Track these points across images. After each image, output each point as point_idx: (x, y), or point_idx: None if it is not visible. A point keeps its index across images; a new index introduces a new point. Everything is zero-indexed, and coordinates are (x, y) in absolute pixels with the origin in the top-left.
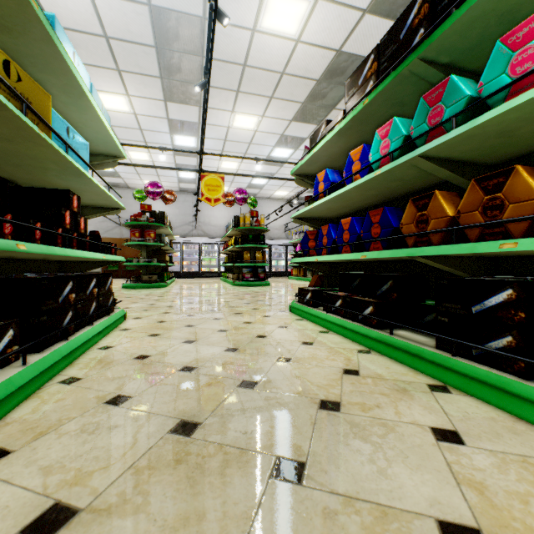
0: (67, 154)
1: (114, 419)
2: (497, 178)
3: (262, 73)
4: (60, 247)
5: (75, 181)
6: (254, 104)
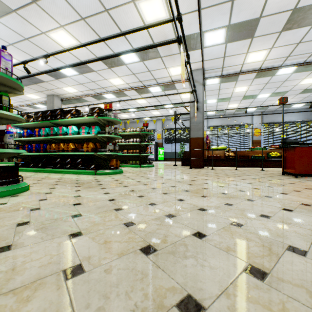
0: None
1: None
2: (59, 144)
3: None
4: None
5: None
6: None
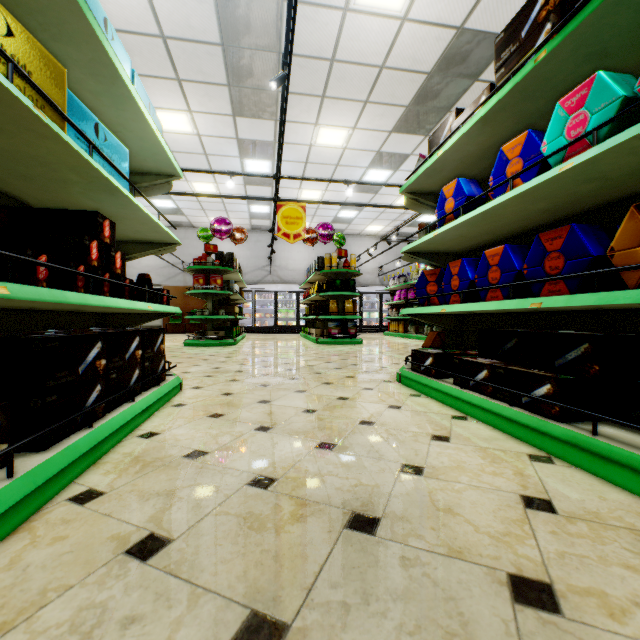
0: (89, 156)
1: (133, 597)
2: None
3: (355, 70)
4: (81, 292)
5: (109, 202)
6: (344, 113)
